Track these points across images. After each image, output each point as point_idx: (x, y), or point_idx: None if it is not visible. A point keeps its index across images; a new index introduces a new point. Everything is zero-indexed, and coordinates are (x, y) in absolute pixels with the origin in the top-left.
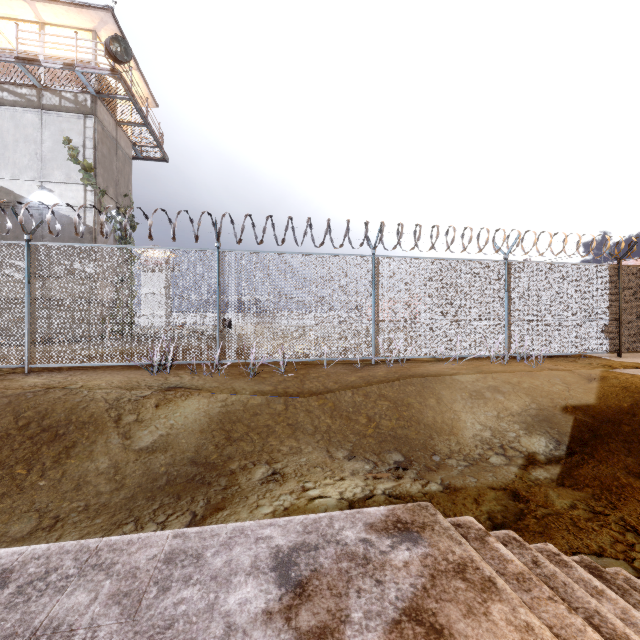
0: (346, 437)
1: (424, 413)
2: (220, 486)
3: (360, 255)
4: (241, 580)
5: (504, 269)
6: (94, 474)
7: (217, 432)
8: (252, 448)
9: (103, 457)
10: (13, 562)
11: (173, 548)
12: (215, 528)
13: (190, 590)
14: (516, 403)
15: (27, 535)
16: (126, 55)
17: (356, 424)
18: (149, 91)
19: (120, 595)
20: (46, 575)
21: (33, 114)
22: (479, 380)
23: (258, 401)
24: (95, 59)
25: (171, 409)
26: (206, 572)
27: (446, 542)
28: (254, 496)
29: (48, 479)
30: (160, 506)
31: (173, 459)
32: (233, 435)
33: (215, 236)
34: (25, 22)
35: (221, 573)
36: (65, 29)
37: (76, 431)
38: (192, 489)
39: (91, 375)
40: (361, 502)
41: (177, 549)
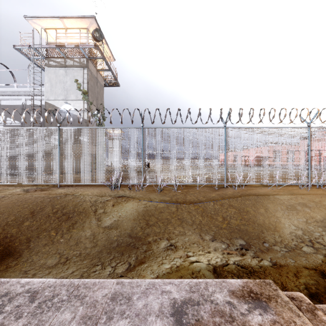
0: (210, 228)
1: (257, 217)
2: (143, 250)
3: (217, 127)
4: (153, 319)
5: (307, 132)
6: (84, 238)
7: (141, 220)
8: (159, 230)
9: (88, 229)
10: (39, 287)
11: (116, 291)
12: (139, 281)
13: (123, 321)
14: (319, 214)
15: (54, 265)
16: (101, 37)
17: (216, 221)
18: (111, 53)
19: (86, 318)
20: (52, 298)
21: (62, 70)
22: (292, 199)
23: (162, 205)
24: (88, 41)
25: (119, 207)
26: (133, 310)
27: (288, 313)
28: (160, 257)
29: (64, 238)
30: (113, 257)
31: (120, 233)
32: (149, 222)
33: (141, 120)
34: (59, 29)
35: (141, 312)
36: (75, 29)
37: (77, 216)
38: (129, 250)
39: (85, 189)
40: (220, 267)
41: (118, 292)
